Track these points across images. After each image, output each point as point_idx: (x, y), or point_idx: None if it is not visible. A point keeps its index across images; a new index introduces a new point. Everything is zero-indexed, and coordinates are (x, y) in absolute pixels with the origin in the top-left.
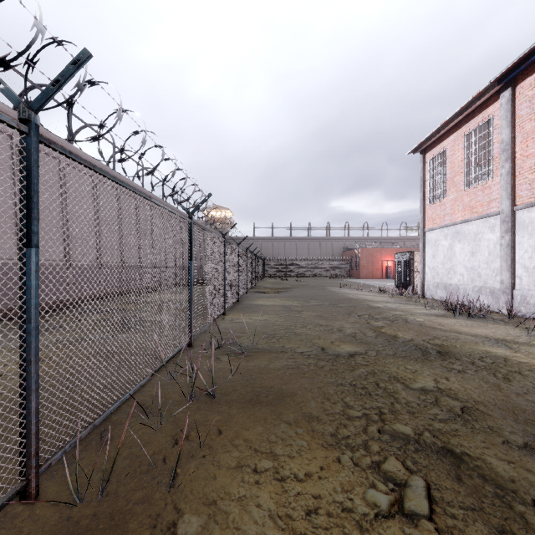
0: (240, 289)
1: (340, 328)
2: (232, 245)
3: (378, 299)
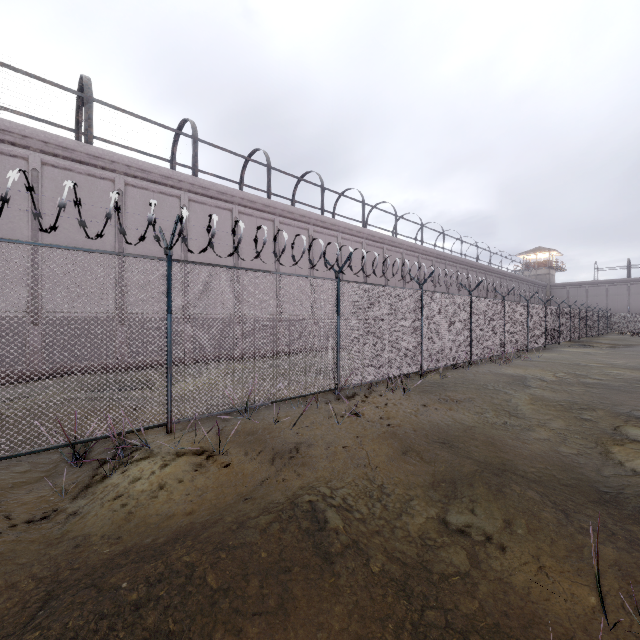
0: (547, 338)
1: (613, 361)
2: (537, 305)
3: None
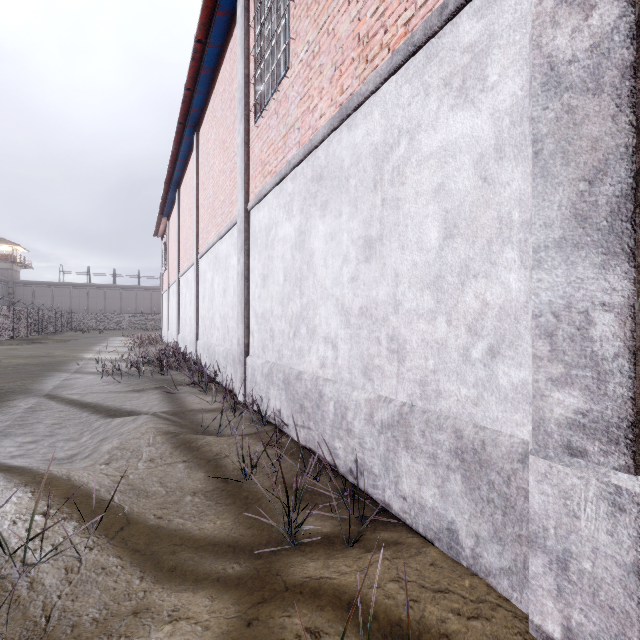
0: None
1: (26, 353)
2: None
3: (121, 342)
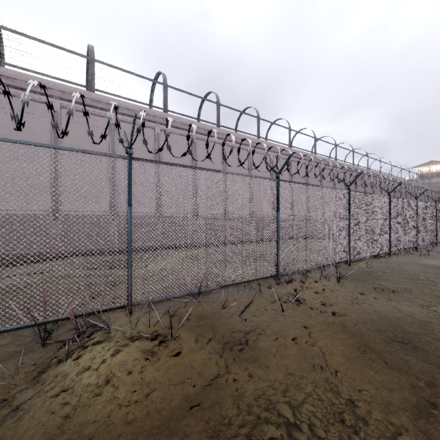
0: None
1: None
2: None
3: None
